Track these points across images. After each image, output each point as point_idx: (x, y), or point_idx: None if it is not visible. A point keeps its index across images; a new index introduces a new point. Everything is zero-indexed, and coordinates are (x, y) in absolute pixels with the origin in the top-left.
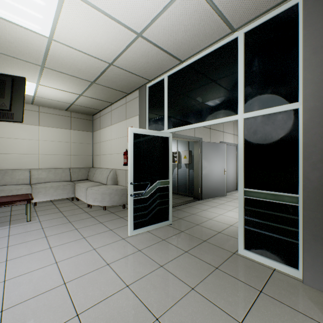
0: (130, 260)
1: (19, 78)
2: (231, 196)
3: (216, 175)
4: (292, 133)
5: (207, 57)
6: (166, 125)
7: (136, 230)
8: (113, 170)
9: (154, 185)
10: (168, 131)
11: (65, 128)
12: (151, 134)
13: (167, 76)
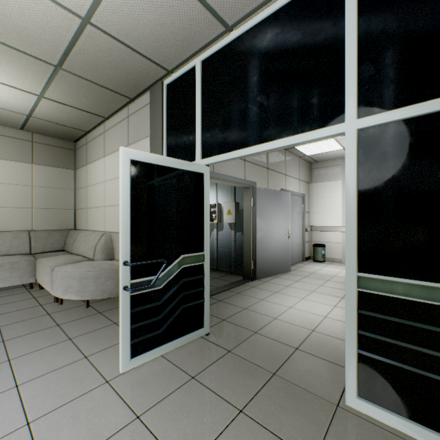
0: None
1: None
2: (298, 271)
3: (277, 240)
4: None
5: (277, 16)
6: (199, 152)
7: (137, 359)
8: (107, 235)
9: (176, 265)
10: (202, 162)
11: (20, 160)
12: (169, 165)
13: (200, 62)
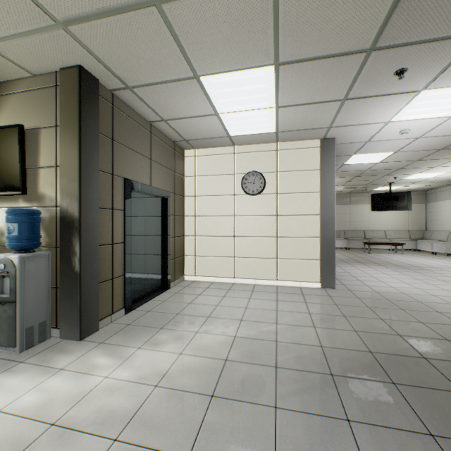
0: None
1: (408, 192)
2: None
3: None
4: None
5: None
6: None
7: None
8: None
9: None
10: None
11: None
12: None
13: None
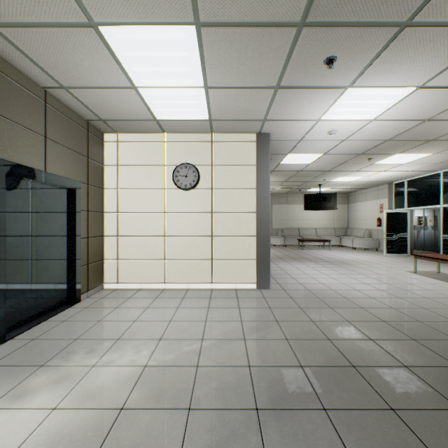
0: (386, 258)
1: (334, 194)
2: None
3: None
4: None
5: (427, 177)
6: (405, 206)
7: (387, 254)
8: (368, 229)
9: (397, 235)
10: (406, 209)
11: None
12: (395, 211)
13: (405, 181)
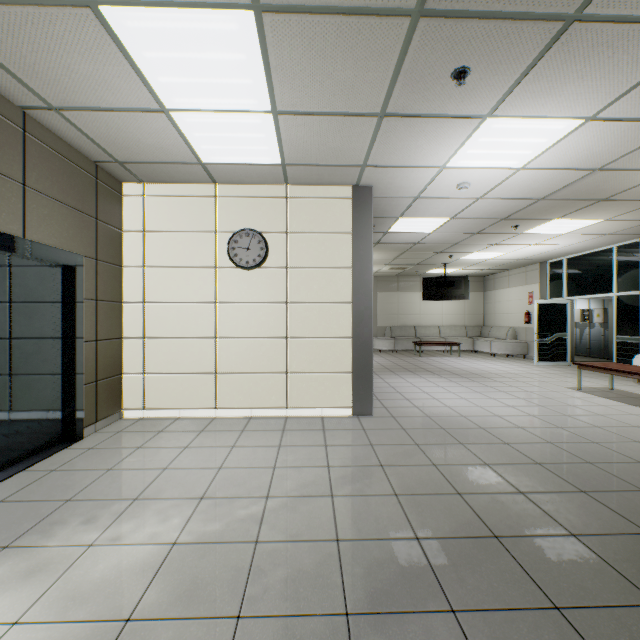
0: (538, 368)
1: (466, 277)
2: None
3: None
4: (638, 306)
5: (594, 254)
6: (564, 294)
7: (539, 363)
8: (512, 328)
9: (553, 336)
10: (566, 298)
11: None
12: (551, 302)
13: (565, 259)
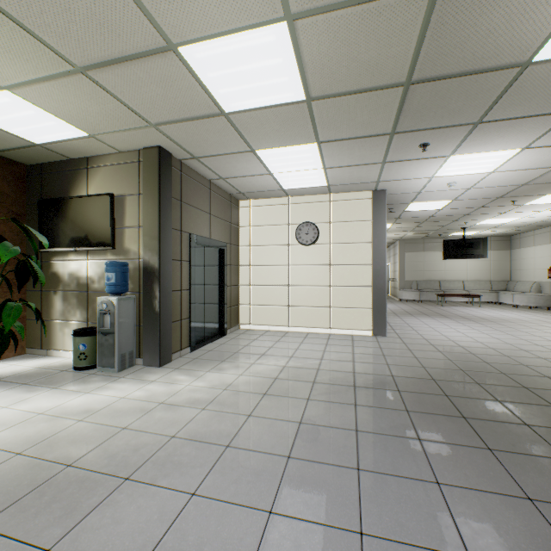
0: None
1: (484, 238)
2: None
3: None
4: None
5: None
6: None
7: None
8: (536, 282)
9: None
10: None
11: None
12: None
13: None
